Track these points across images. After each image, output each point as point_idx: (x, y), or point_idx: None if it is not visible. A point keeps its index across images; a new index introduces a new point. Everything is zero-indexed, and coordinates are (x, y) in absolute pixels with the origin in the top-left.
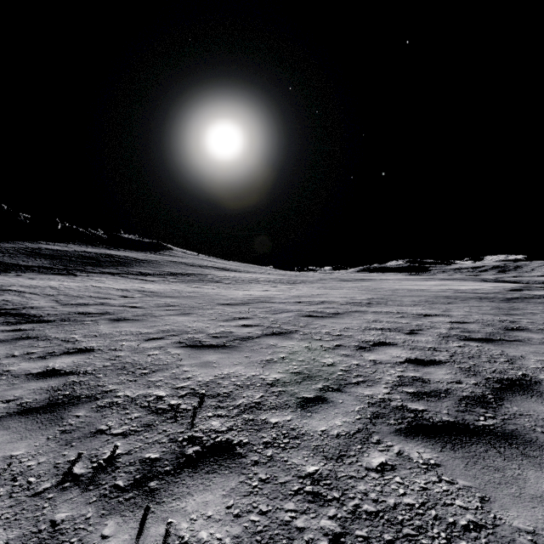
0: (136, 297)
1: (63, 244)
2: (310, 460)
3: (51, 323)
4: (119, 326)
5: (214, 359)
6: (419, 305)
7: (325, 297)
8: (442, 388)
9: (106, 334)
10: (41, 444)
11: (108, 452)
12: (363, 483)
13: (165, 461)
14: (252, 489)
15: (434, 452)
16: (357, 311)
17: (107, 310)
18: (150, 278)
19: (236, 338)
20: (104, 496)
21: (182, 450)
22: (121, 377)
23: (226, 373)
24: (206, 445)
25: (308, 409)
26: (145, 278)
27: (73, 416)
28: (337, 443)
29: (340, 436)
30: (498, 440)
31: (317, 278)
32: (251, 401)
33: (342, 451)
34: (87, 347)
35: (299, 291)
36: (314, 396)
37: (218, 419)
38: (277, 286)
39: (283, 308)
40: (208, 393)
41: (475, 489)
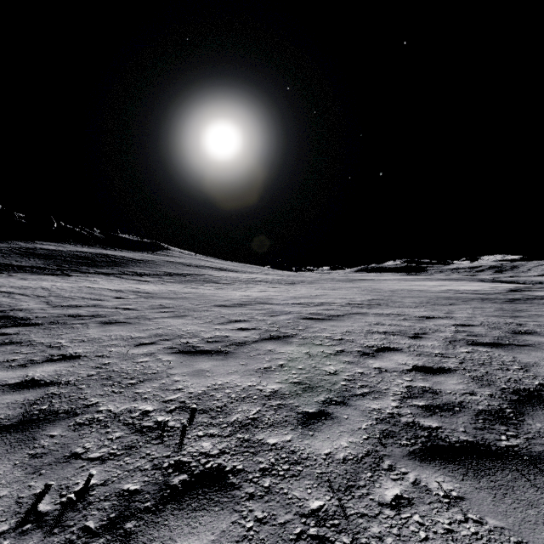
0: (130, 298)
1: (58, 244)
2: (314, 492)
3: (38, 326)
4: (109, 330)
5: (208, 366)
6: (421, 307)
7: (325, 298)
8: (455, 401)
9: (95, 339)
10: (5, 473)
11: (81, 482)
12: (376, 523)
13: (146, 494)
14: (247, 532)
15: (456, 481)
16: (358, 313)
17: (99, 312)
18: (146, 278)
19: (232, 343)
20: (69, 543)
21: (166, 480)
22: (105, 389)
23: (220, 383)
24: (195, 473)
25: (310, 426)
26: (141, 278)
27: (47, 435)
28: (344, 469)
29: (347, 461)
30: (526, 465)
31: (315, 278)
32: (246, 417)
33: (351, 481)
34: (72, 353)
35: (298, 291)
36: (316, 411)
37: (210, 439)
38: (275, 287)
39: (281, 309)
40: (200, 408)
41: (509, 531)
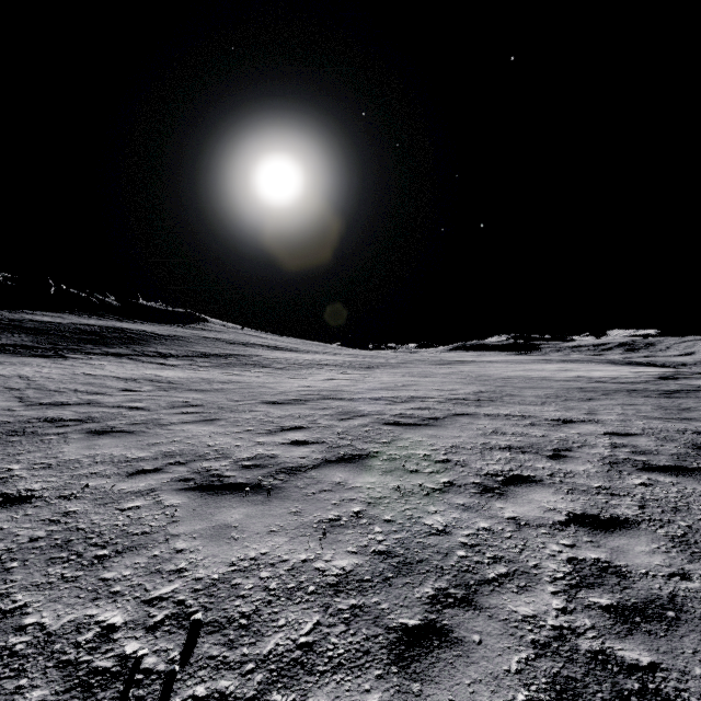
0: (144, 390)
1: (56, 314)
2: None
3: None
4: (97, 446)
5: (237, 518)
6: (549, 403)
7: (415, 389)
8: (662, 594)
9: (69, 462)
10: None
11: None
12: None
13: None
14: None
15: None
16: (464, 414)
17: (91, 414)
18: (172, 361)
19: (281, 469)
20: None
21: None
22: (50, 570)
23: (253, 556)
24: None
25: (414, 667)
26: (165, 361)
27: None
28: None
29: None
30: None
31: (399, 360)
32: (293, 642)
33: None
34: (22, 491)
35: (377, 379)
36: (420, 623)
37: None
38: (347, 373)
39: (355, 408)
40: (209, 618)
41: None
